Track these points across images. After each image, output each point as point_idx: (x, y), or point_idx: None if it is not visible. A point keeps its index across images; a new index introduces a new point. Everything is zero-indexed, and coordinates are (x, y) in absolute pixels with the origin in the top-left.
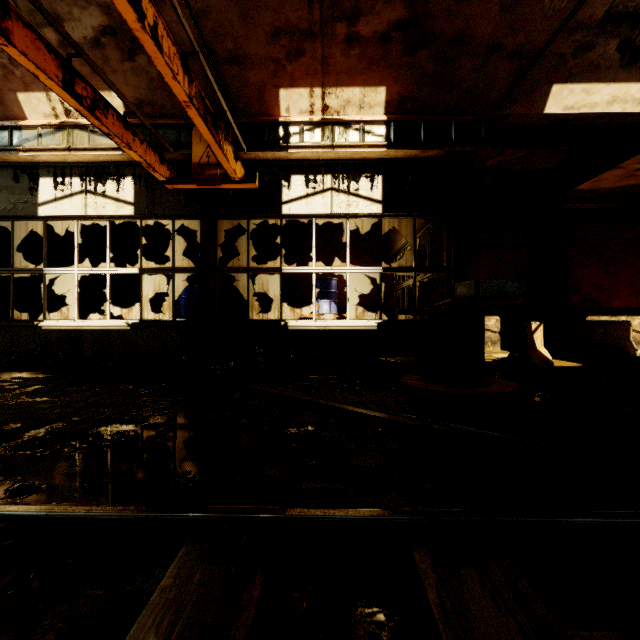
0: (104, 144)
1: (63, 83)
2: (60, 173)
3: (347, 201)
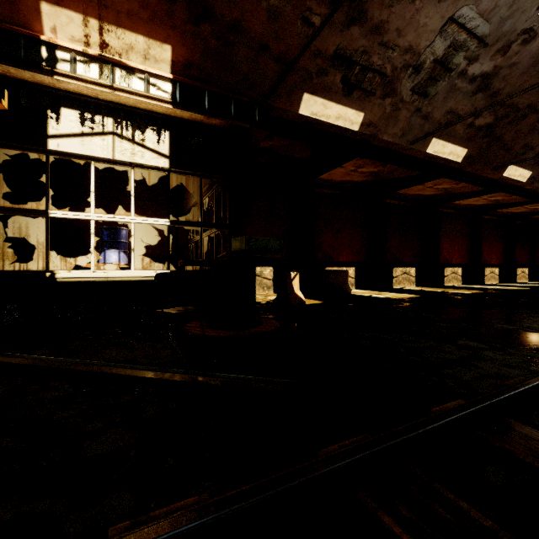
0: None
1: None
2: None
3: (132, 149)
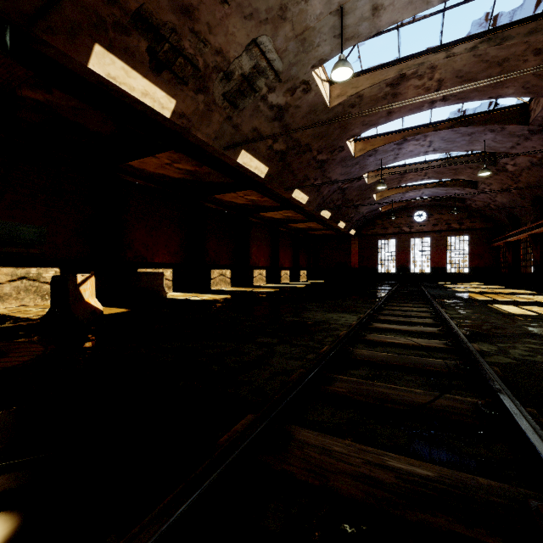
0: None
1: None
2: None
3: None
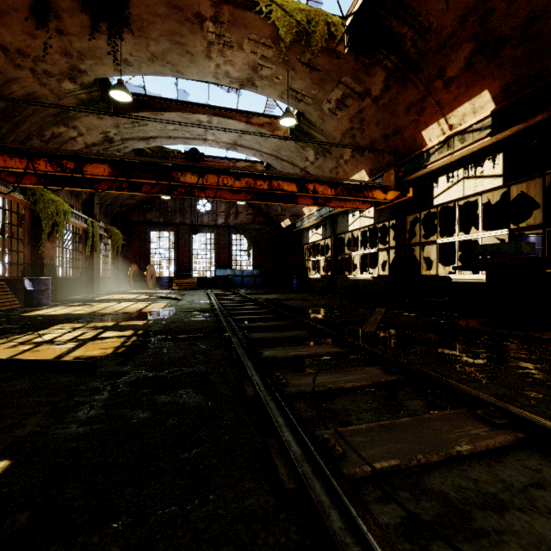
0: None
1: (313, 203)
2: (354, 211)
3: (474, 184)
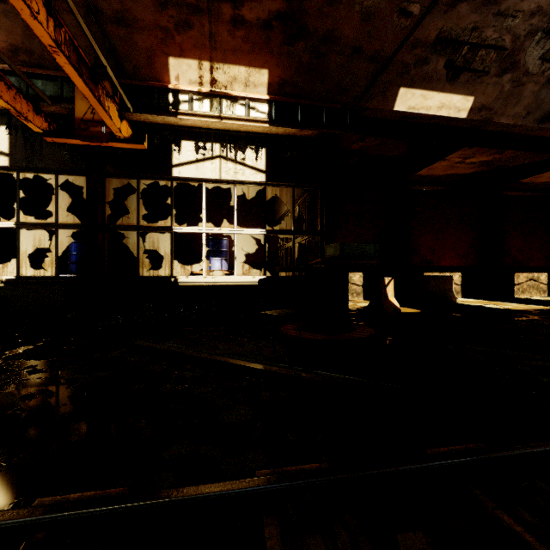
0: None
1: None
2: None
3: (234, 169)
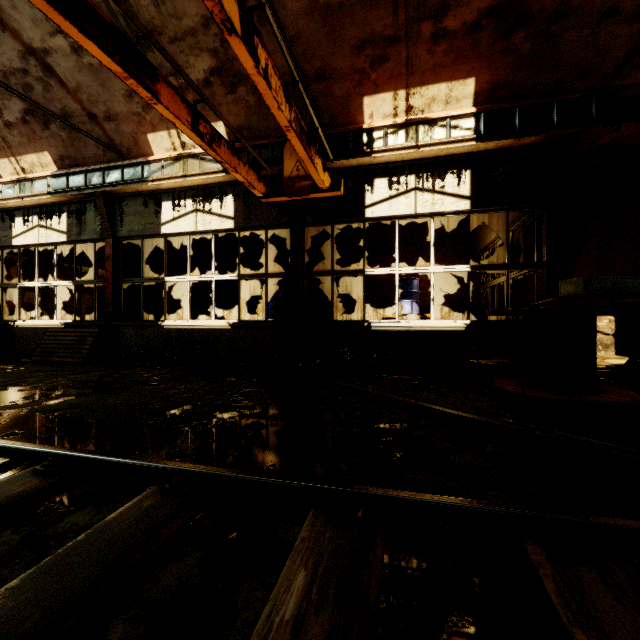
0: (211, 168)
1: (191, 126)
2: (177, 197)
3: (432, 200)
